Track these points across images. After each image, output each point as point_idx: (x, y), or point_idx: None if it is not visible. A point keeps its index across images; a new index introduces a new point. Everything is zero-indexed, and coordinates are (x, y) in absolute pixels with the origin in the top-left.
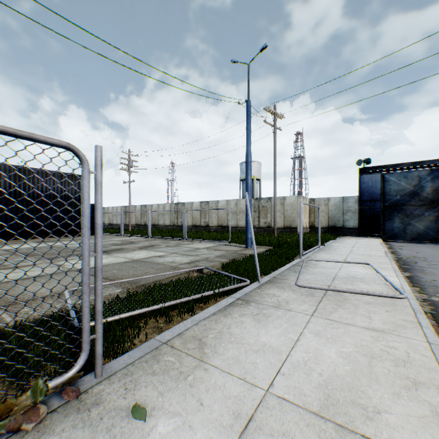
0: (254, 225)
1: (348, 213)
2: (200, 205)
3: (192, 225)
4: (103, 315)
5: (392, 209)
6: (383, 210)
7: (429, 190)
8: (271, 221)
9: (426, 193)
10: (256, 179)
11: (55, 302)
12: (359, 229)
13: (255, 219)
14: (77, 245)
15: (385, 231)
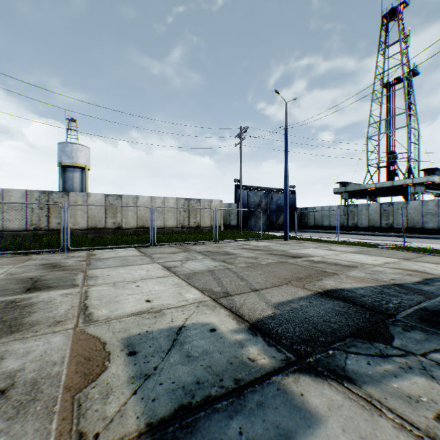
0: (184, 225)
1: (232, 215)
2: (106, 199)
3: (88, 227)
4: None
5: (251, 213)
6: (248, 213)
7: (264, 203)
8: (200, 221)
9: (263, 205)
10: (87, 169)
11: None
12: (238, 226)
13: (185, 219)
14: (208, 264)
15: (249, 227)
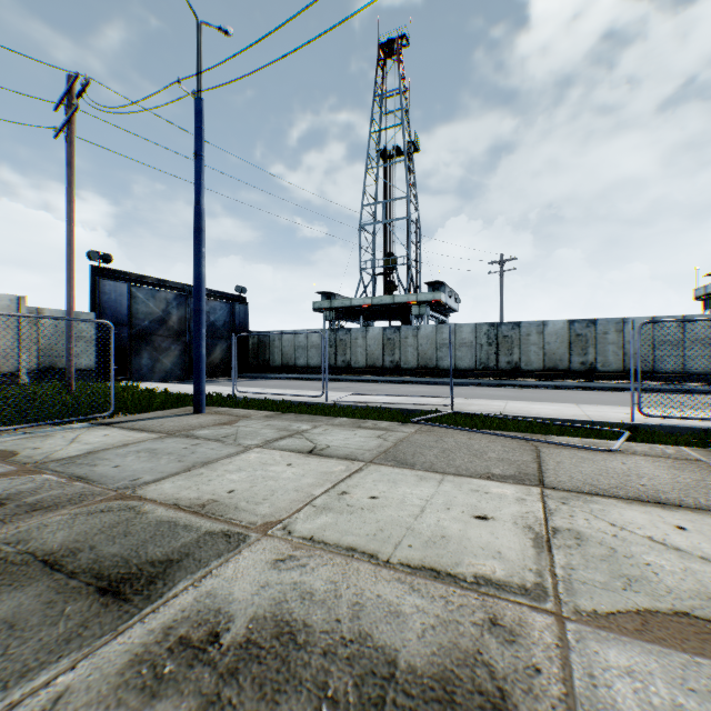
0: None
1: (82, 343)
2: None
3: None
4: (600, 432)
5: (141, 339)
6: (131, 340)
7: (177, 318)
8: None
9: (174, 322)
10: None
11: (635, 447)
12: (100, 370)
13: None
14: None
15: (134, 371)
